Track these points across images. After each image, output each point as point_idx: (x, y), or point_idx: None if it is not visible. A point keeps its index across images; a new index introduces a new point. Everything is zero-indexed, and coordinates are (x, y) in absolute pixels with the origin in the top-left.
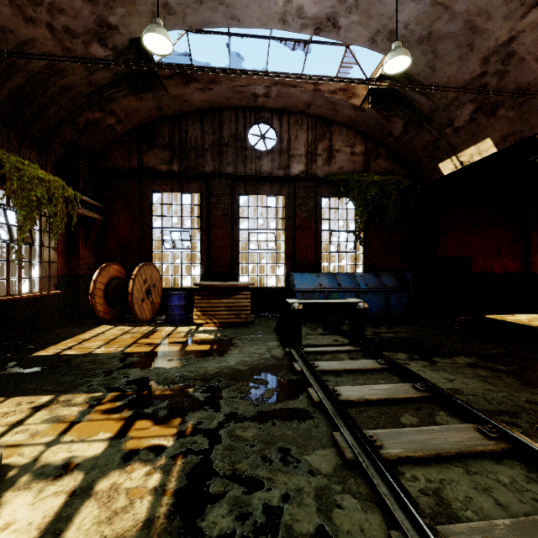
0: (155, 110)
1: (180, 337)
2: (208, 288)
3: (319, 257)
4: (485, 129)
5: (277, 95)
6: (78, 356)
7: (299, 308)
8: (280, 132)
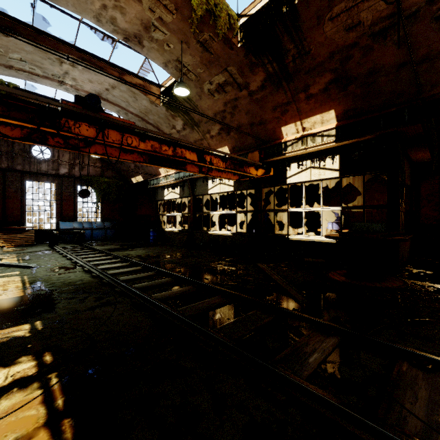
0: None
1: None
2: (4, 230)
3: (76, 214)
4: (139, 172)
5: None
6: None
7: (57, 233)
8: (53, 151)
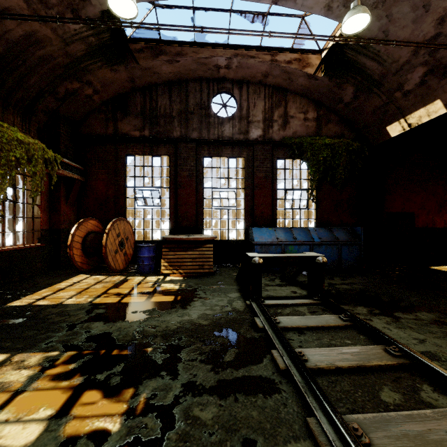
0: (128, 82)
1: (147, 287)
2: (176, 241)
3: (275, 213)
4: (435, 91)
5: (238, 66)
6: (48, 306)
7: (260, 262)
8: (240, 100)
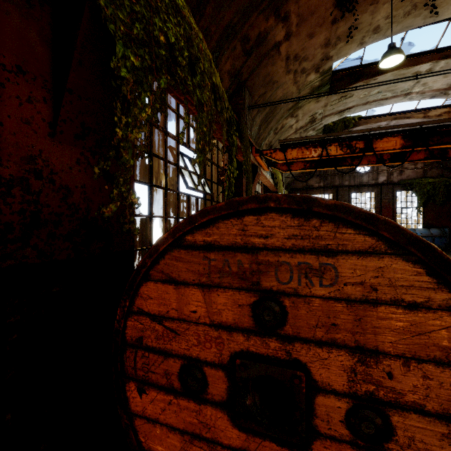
0: None
1: None
2: None
3: (394, 221)
4: None
5: None
6: None
7: None
8: None
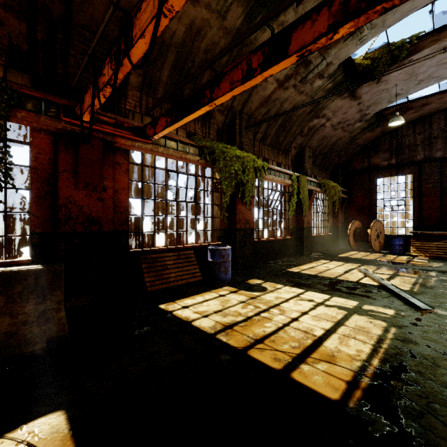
0: (380, 132)
1: (403, 259)
2: (419, 236)
3: None
4: None
5: None
6: (356, 258)
7: None
8: None
